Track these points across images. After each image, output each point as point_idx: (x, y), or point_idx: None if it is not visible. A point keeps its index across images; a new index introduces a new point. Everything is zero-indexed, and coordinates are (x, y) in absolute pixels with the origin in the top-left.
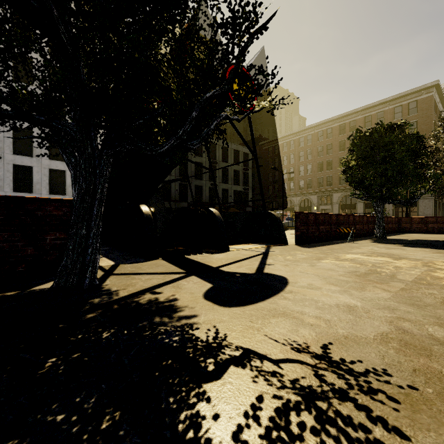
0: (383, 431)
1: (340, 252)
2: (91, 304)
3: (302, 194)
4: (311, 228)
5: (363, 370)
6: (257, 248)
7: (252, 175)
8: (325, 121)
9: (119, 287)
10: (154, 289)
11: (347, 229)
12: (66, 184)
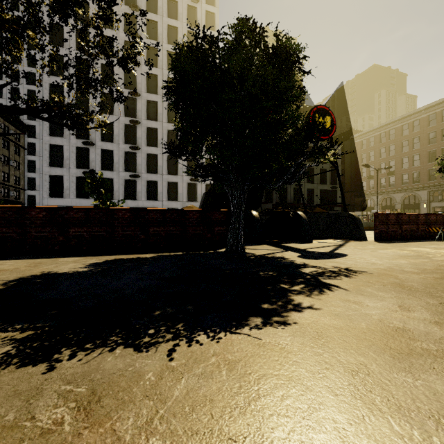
0: (351, 275)
1: (412, 246)
2: (248, 255)
3: (406, 190)
4: (392, 227)
5: (357, 271)
6: (336, 242)
7: (342, 171)
8: (439, 102)
9: (254, 252)
10: (271, 254)
11: (436, 229)
12: (178, 193)
